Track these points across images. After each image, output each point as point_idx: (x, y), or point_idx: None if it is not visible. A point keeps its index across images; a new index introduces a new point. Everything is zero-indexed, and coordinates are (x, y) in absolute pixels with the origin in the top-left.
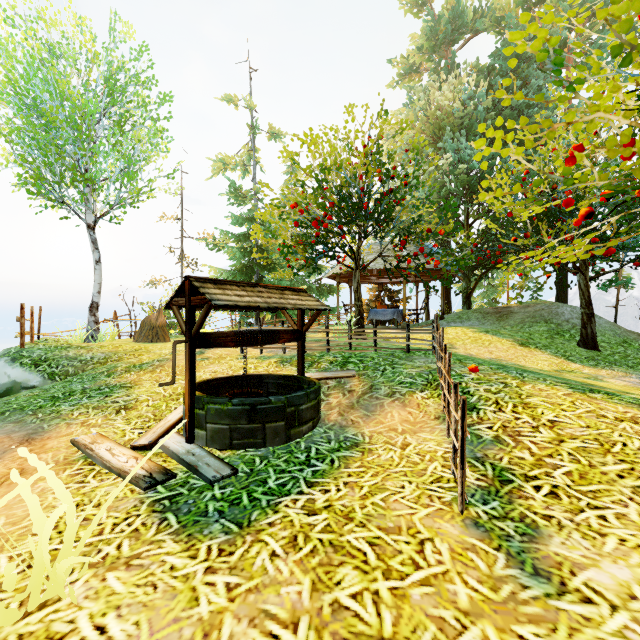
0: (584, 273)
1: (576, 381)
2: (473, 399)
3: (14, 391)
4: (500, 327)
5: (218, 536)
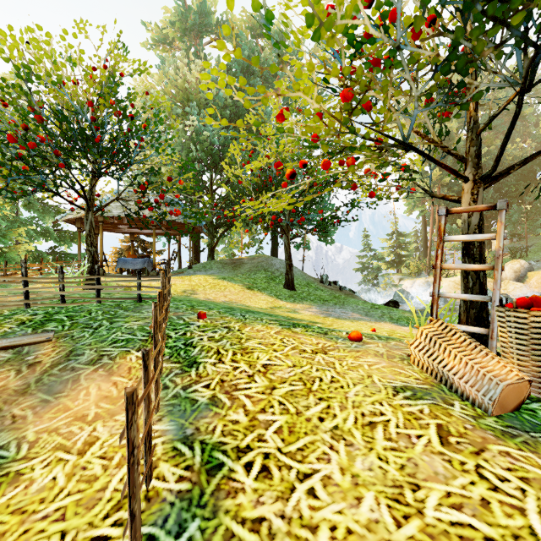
0: (287, 235)
1: (283, 316)
2: (195, 351)
3: None
4: (234, 275)
5: None
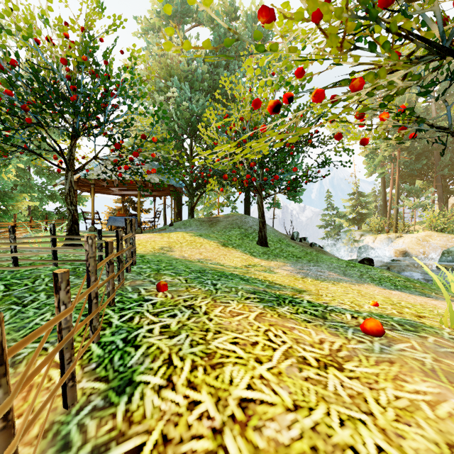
0: (260, 194)
1: (261, 281)
2: (135, 357)
3: None
4: (211, 232)
5: None
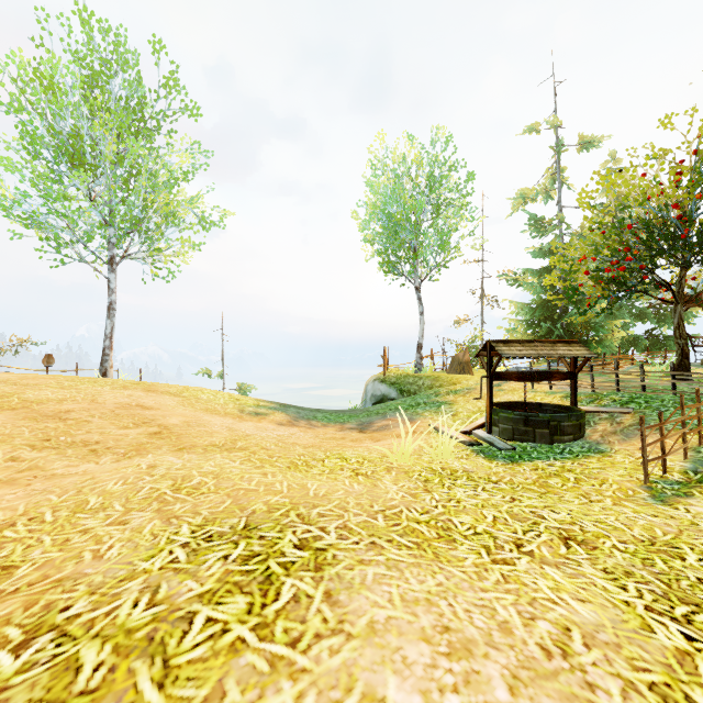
0: None
1: None
2: None
3: (384, 401)
4: None
5: (501, 462)
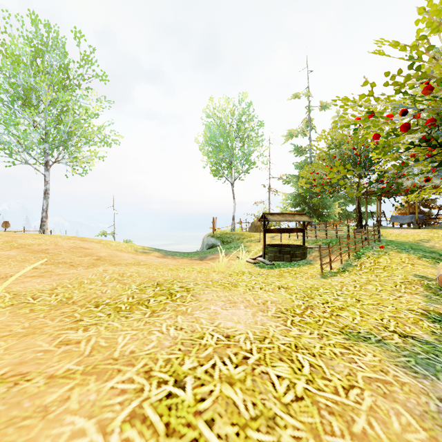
0: None
1: None
2: (362, 255)
3: (213, 247)
4: None
5: (266, 269)
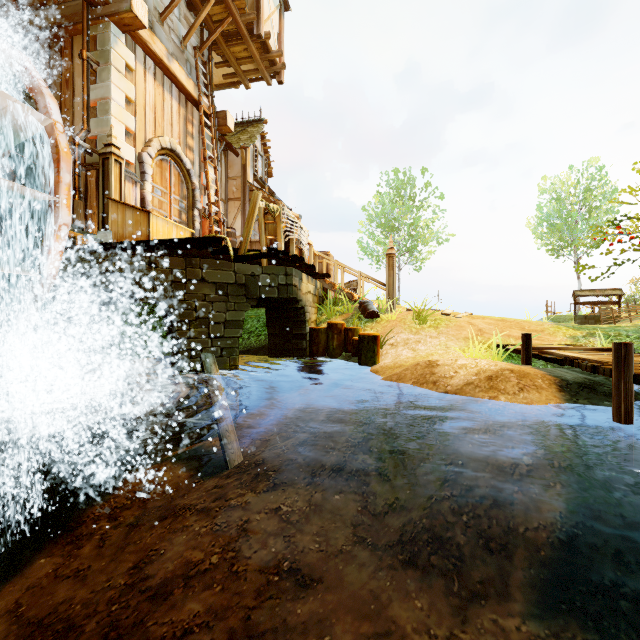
0: None
1: None
2: None
3: None
4: None
5: None
